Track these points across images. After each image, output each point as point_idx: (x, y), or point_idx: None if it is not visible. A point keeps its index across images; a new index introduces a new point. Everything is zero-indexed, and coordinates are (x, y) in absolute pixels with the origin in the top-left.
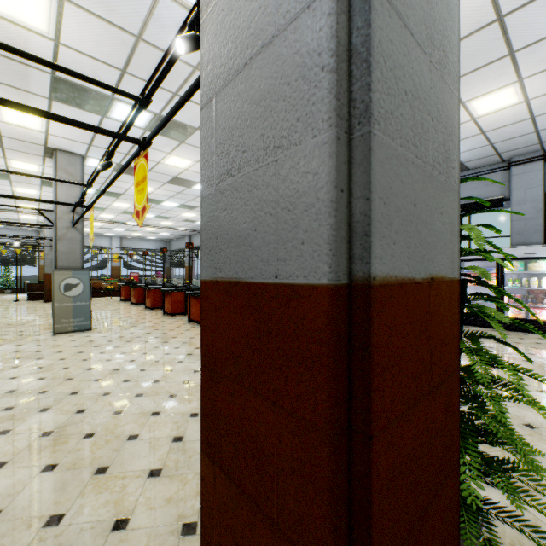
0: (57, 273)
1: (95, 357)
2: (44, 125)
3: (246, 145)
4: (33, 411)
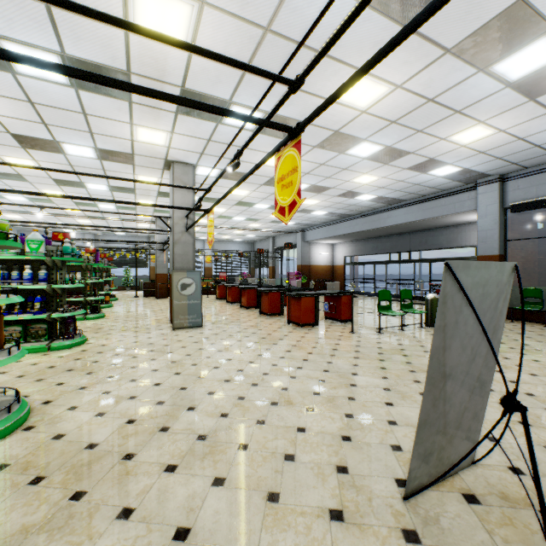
0: (175, 273)
1: (216, 355)
2: (168, 140)
3: None
4: (182, 409)
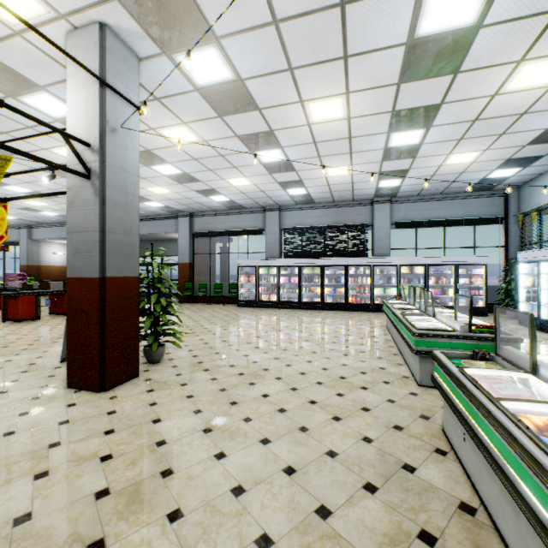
0: None
1: None
2: None
3: (82, 249)
4: None
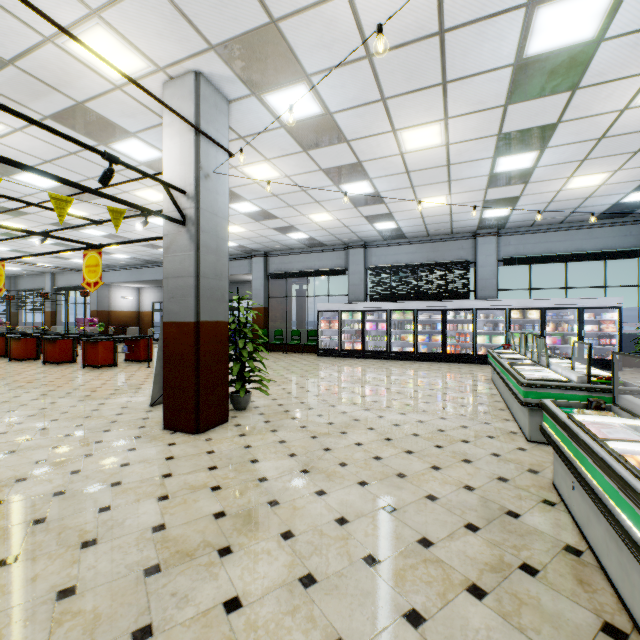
0: None
1: (9, 392)
2: None
3: (178, 294)
4: (3, 412)
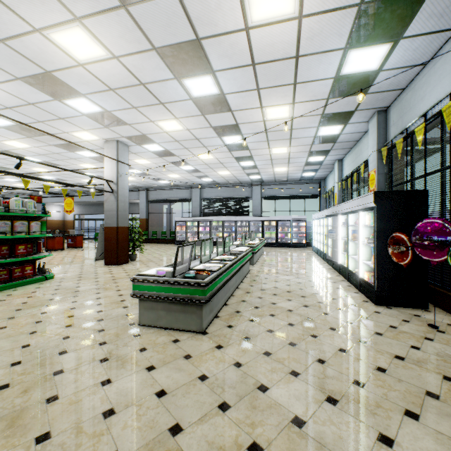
0: None
1: None
2: None
3: (110, 217)
4: None
